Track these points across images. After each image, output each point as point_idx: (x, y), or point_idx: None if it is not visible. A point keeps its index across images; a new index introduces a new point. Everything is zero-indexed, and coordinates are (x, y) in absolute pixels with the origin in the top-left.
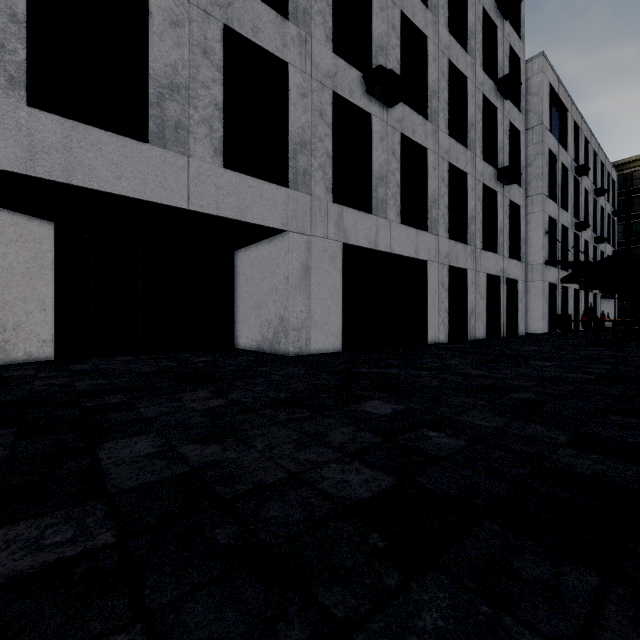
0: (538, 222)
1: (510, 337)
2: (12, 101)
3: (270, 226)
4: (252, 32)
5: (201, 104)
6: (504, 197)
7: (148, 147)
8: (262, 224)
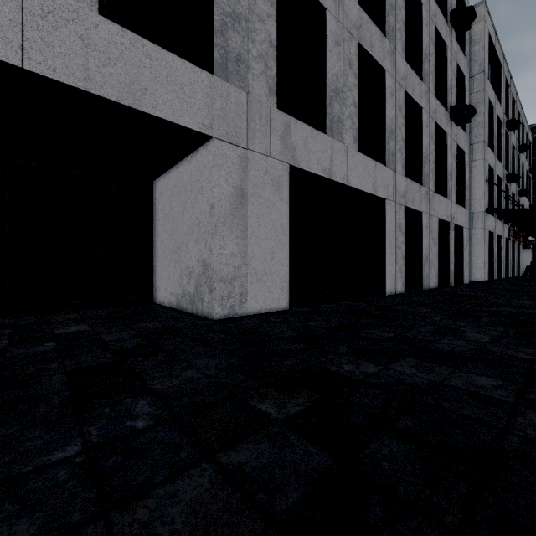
0: (479, 170)
1: (459, 285)
2: None
3: (184, 125)
4: None
5: None
6: (452, 140)
7: None
8: (171, 120)
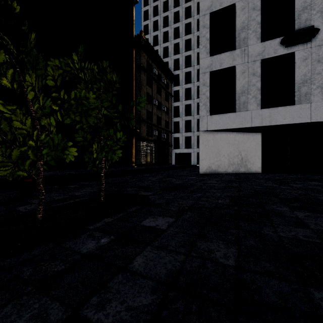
0: None
1: None
2: (258, 109)
3: None
4: None
5: (316, 81)
6: None
7: (294, 106)
8: None
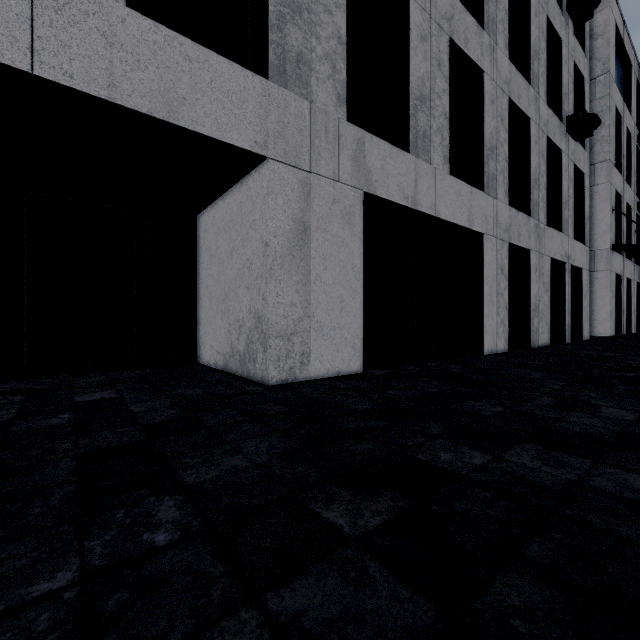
0: (603, 196)
1: (577, 342)
2: None
3: (232, 143)
4: None
5: None
6: (569, 159)
7: None
8: (215, 137)
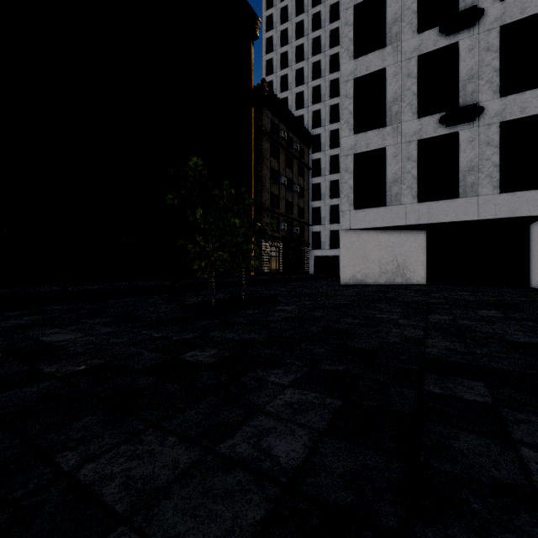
0: None
1: None
2: (413, 203)
3: (535, 215)
4: (520, 113)
5: (485, 169)
6: None
7: (458, 199)
8: (528, 215)
